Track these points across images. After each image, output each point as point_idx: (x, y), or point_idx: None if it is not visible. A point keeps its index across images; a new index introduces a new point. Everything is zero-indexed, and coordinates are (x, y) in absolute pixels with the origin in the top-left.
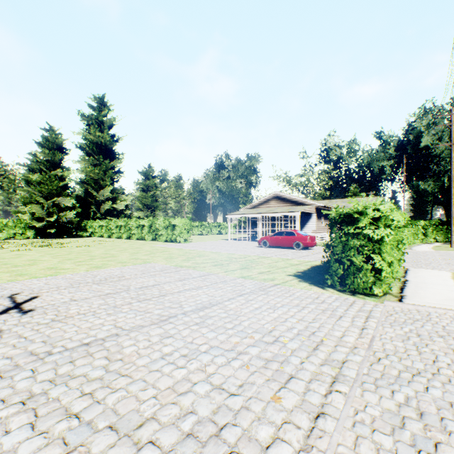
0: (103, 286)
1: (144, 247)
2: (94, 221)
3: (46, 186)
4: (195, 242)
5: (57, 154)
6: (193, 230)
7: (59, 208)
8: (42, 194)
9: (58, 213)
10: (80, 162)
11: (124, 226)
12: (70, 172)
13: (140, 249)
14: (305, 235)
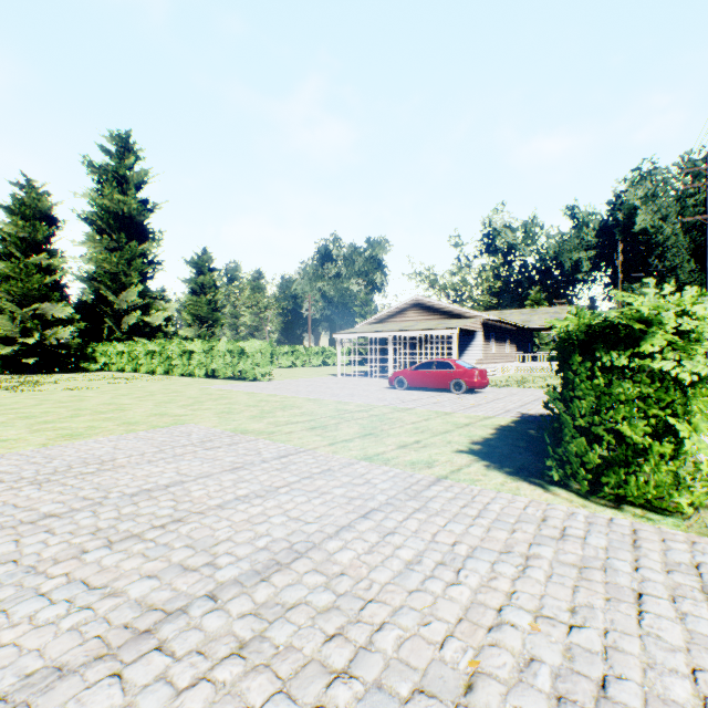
0: (49, 490)
1: (187, 391)
2: (109, 344)
3: (19, 284)
4: (281, 379)
5: (40, 229)
6: (279, 359)
7: (45, 322)
8: (13, 297)
9: (42, 331)
10: (86, 243)
11: (159, 353)
12: (65, 260)
13: (179, 394)
14: (470, 369)
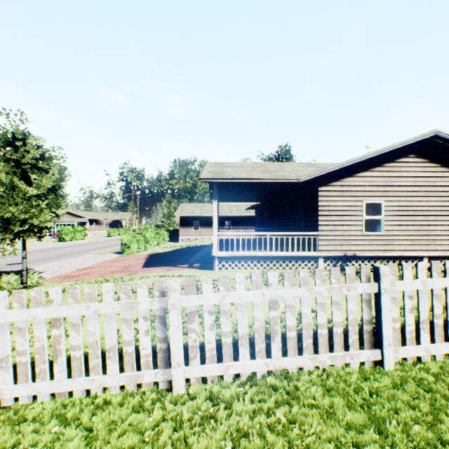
0: None
1: None
2: None
3: None
4: None
5: None
6: None
7: None
8: None
9: None
10: None
11: None
12: None
13: None
14: None
